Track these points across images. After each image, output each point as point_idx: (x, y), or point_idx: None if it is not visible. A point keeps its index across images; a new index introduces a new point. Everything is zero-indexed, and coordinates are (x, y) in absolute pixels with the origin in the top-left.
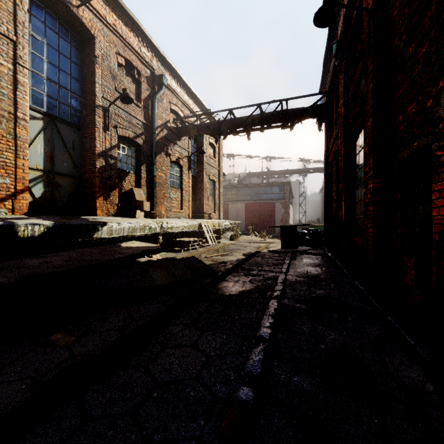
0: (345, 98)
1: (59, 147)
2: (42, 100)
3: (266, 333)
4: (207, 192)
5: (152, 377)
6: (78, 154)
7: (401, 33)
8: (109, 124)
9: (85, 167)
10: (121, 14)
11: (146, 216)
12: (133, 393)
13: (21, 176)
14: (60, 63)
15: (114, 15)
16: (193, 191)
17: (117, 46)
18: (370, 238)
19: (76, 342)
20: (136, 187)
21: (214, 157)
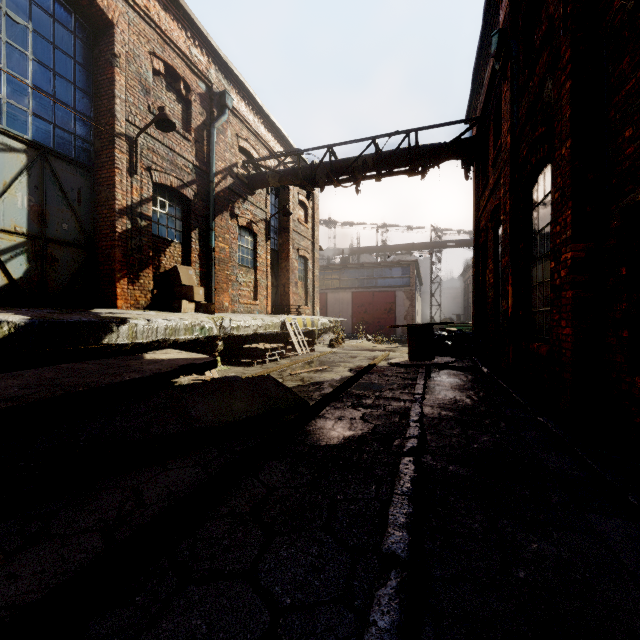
0: (514, 119)
1: (54, 198)
2: (25, 121)
3: (401, 543)
4: (294, 274)
5: None
6: (87, 210)
7: None
8: (139, 164)
9: (99, 231)
10: None
11: (198, 309)
12: None
13: None
14: (57, 63)
15: None
16: (273, 272)
17: (152, 43)
18: (567, 344)
19: (0, 567)
20: (183, 265)
21: (306, 222)
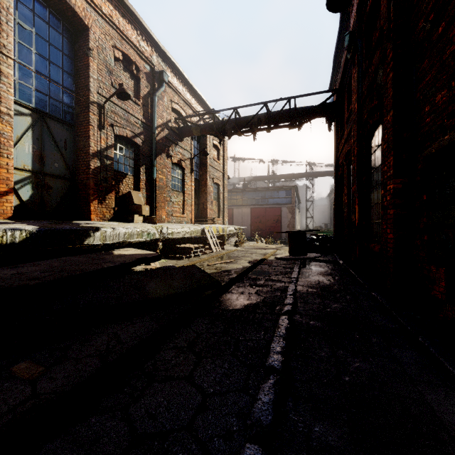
0: (359, 93)
1: (49, 146)
2: (30, 94)
3: (277, 361)
4: (210, 196)
5: (132, 426)
6: (70, 154)
7: (427, 13)
8: (105, 122)
9: (79, 168)
10: (118, 5)
11: (145, 220)
12: (102, 453)
13: (4, 177)
14: (51, 55)
15: (110, 5)
16: (196, 194)
17: (114, 39)
18: (390, 244)
19: (44, 373)
20: (134, 190)
21: (218, 159)
